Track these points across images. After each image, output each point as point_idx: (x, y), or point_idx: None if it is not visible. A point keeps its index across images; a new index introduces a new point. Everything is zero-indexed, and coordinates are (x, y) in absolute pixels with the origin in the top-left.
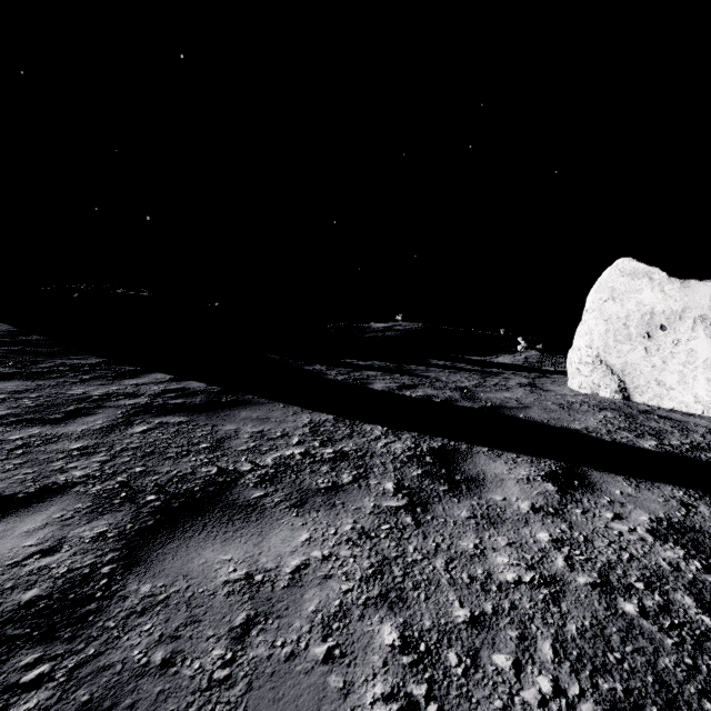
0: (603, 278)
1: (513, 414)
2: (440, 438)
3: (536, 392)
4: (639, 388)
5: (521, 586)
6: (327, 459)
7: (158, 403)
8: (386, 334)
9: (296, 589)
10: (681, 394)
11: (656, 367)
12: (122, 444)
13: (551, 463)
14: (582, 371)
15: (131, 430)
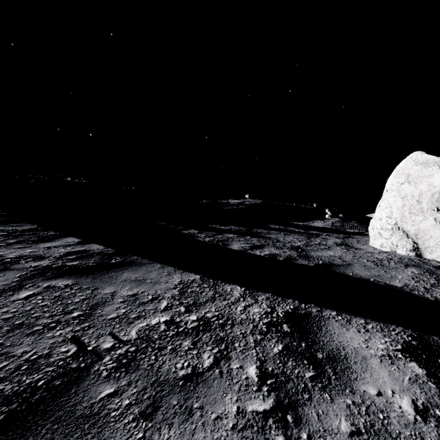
0: (400, 167)
1: (343, 272)
2: (291, 299)
3: (350, 250)
4: (429, 248)
5: None
6: (189, 329)
7: (56, 265)
8: (239, 207)
9: None
10: None
11: None
12: None
13: (401, 331)
14: (383, 235)
15: (16, 296)
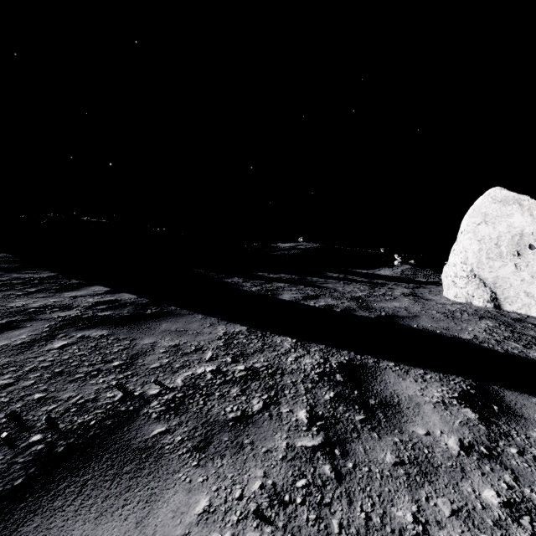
0: (477, 205)
1: (407, 324)
2: (346, 351)
3: (419, 301)
4: (509, 298)
5: None
6: (237, 378)
7: (87, 316)
8: (291, 252)
9: None
10: None
11: (524, 280)
12: (34, 363)
13: (460, 381)
14: (458, 283)
15: (50, 345)
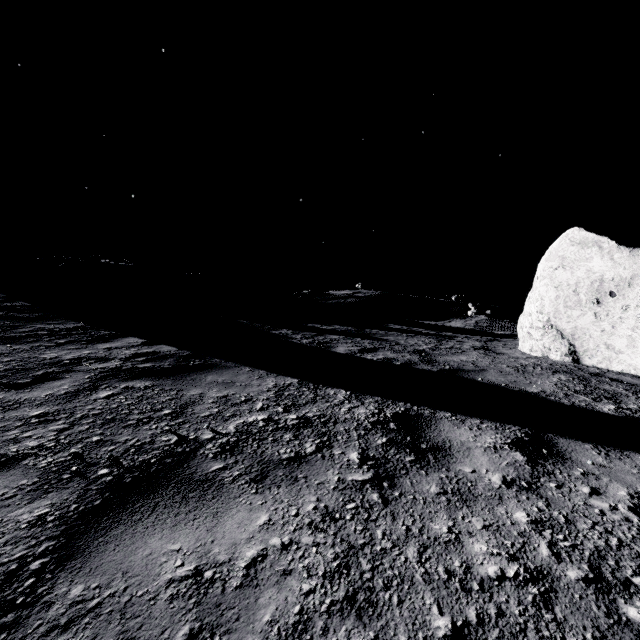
0: (554, 247)
1: (471, 378)
2: (403, 402)
3: (489, 355)
4: (588, 351)
5: (505, 582)
6: (290, 426)
7: (127, 367)
8: (347, 301)
9: (250, 590)
10: (630, 358)
11: (605, 331)
12: (84, 411)
13: (516, 430)
14: (533, 335)
15: (95, 395)
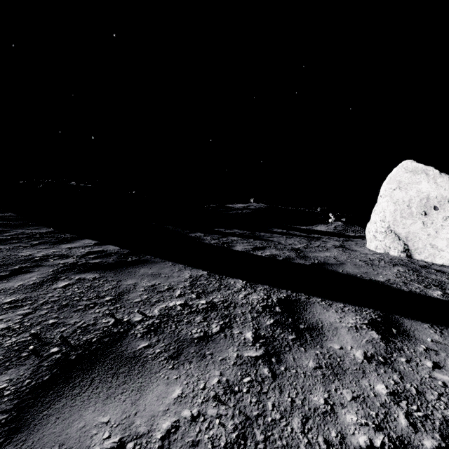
0: (393, 174)
1: (334, 270)
2: (285, 290)
3: (346, 252)
4: (418, 249)
5: None
6: (200, 309)
7: (81, 263)
8: (243, 212)
9: None
10: (448, 254)
11: (430, 235)
12: (45, 298)
13: (370, 312)
14: (378, 237)
15: (55, 285)
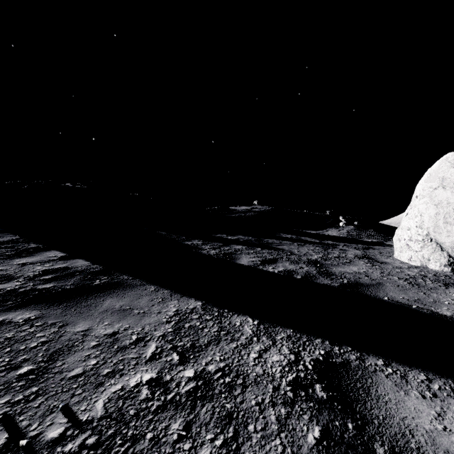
0: (433, 169)
1: (375, 295)
2: (319, 339)
3: (375, 265)
4: None
5: None
6: (182, 397)
7: (24, 289)
8: (247, 214)
9: None
10: None
11: None
12: None
13: None
14: (412, 247)
15: None
